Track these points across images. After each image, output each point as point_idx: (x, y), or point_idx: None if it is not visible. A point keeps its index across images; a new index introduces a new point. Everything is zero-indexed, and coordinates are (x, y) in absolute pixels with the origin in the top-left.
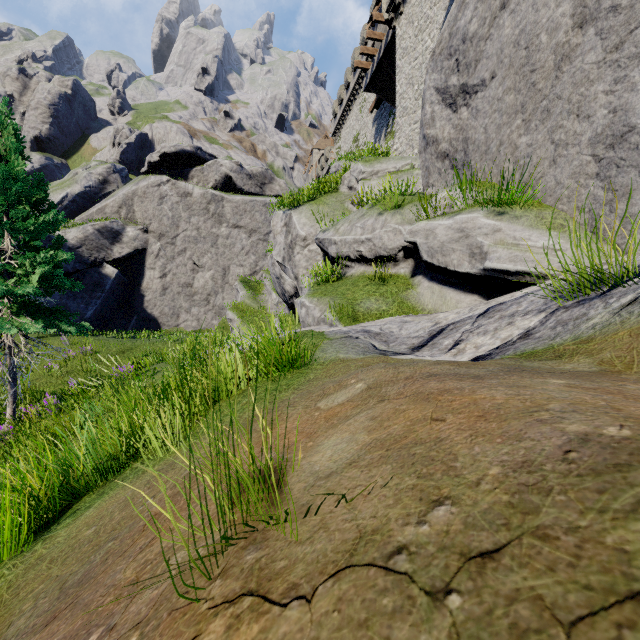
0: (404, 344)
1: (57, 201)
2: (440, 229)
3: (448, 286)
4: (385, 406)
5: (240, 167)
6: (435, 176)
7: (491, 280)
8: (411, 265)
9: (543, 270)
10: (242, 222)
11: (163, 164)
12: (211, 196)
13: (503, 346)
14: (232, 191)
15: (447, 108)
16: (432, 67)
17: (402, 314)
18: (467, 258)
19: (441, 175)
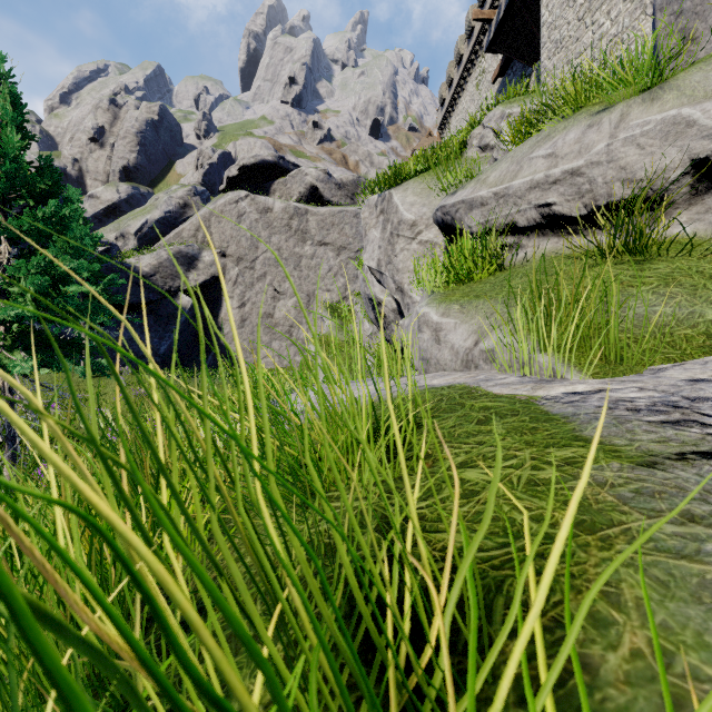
0: None
1: (137, 228)
2: None
3: None
4: None
5: (328, 175)
6: None
7: None
8: None
9: None
10: (329, 238)
11: (242, 179)
12: (294, 210)
13: None
14: (318, 204)
15: None
16: None
17: None
18: None
19: None
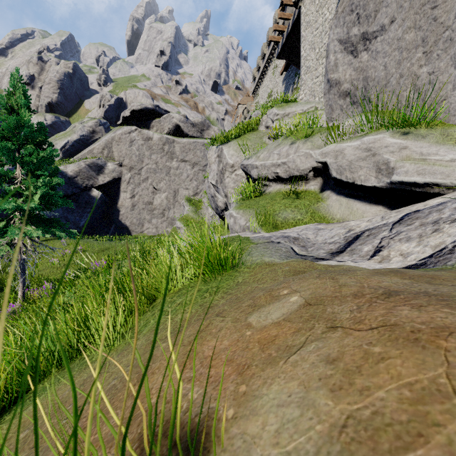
0: (322, 249)
1: (61, 146)
2: (348, 150)
3: (354, 199)
4: (342, 339)
5: (186, 118)
6: (337, 112)
7: (397, 192)
8: (320, 182)
9: (453, 181)
10: (187, 157)
11: (132, 118)
12: (165, 139)
13: (438, 254)
14: (180, 136)
15: (349, 55)
16: (335, 23)
17: (315, 222)
18: (374, 174)
19: (343, 110)
